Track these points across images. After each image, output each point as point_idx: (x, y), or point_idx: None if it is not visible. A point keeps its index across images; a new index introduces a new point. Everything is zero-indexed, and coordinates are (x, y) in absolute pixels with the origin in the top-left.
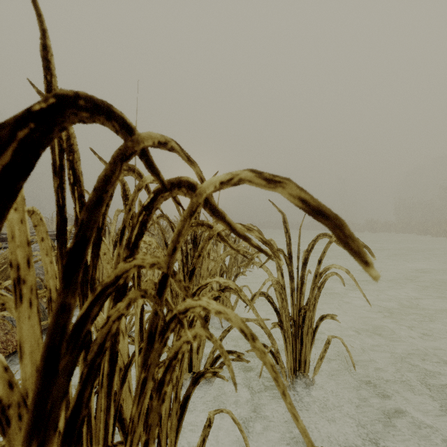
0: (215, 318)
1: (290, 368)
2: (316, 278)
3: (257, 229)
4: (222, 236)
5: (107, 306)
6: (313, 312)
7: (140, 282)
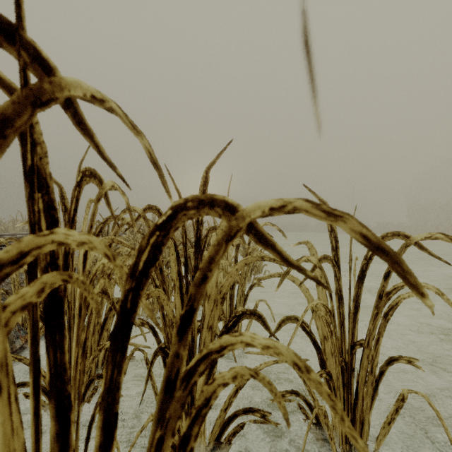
0: None
1: (340, 435)
2: (381, 299)
3: (277, 228)
4: (260, 231)
5: None
6: (376, 351)
7: (64, 341)
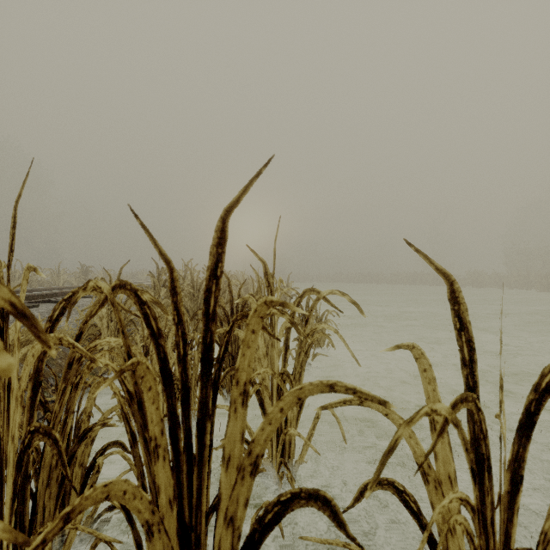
0: (269, 465)
1: None
2: None
3: (350, 300)
4: None
5: (10, 497)
6: None
7: None
